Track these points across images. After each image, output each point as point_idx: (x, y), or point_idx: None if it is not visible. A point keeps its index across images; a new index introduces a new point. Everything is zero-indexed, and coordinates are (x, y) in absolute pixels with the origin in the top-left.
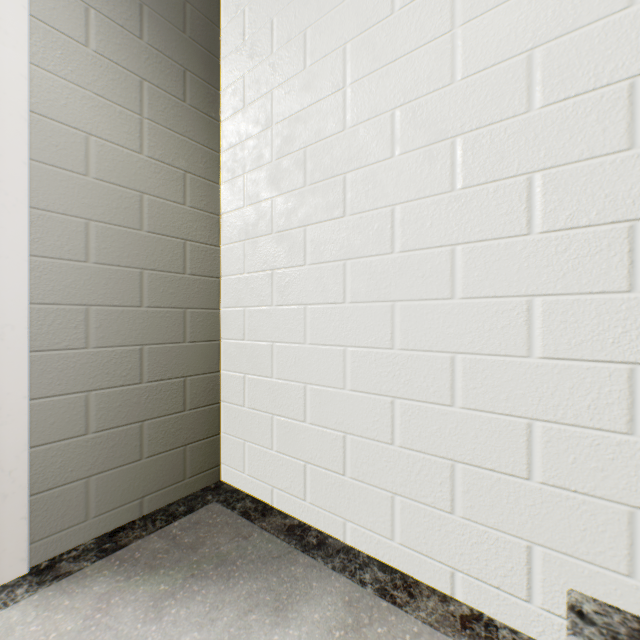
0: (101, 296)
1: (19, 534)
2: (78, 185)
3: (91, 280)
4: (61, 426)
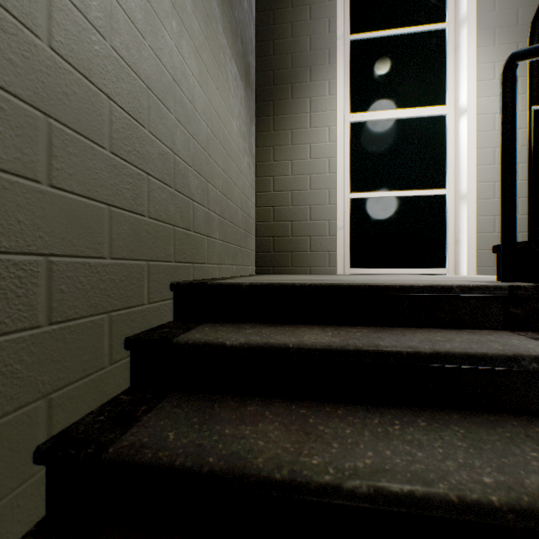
0: (499, 178)
1: (472, 261)
2: (490, 136)
3: (495, 172)
4: (484, 228)
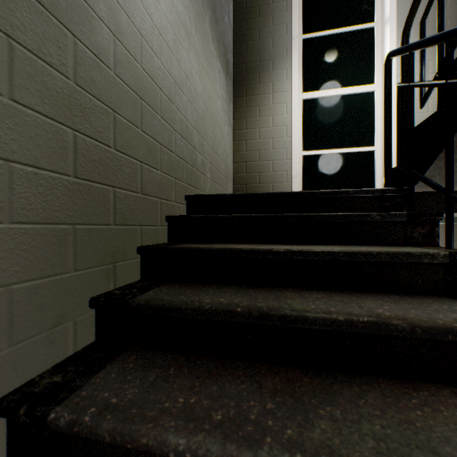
0: None
1: None
2: None
3: None
4: None
